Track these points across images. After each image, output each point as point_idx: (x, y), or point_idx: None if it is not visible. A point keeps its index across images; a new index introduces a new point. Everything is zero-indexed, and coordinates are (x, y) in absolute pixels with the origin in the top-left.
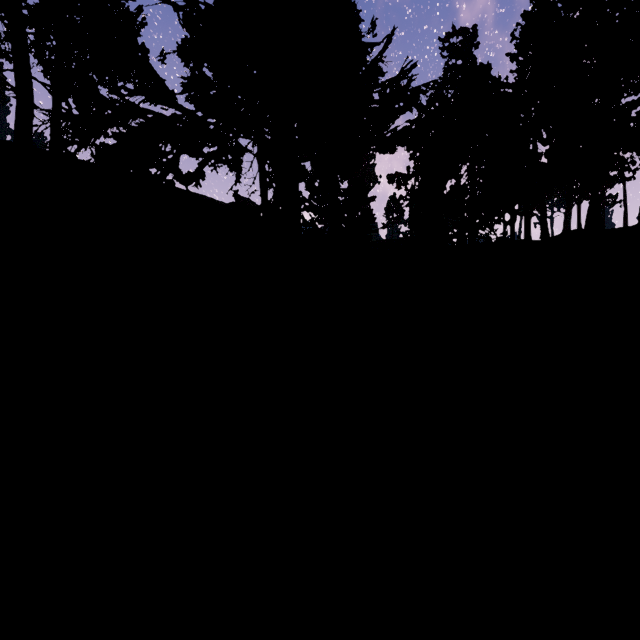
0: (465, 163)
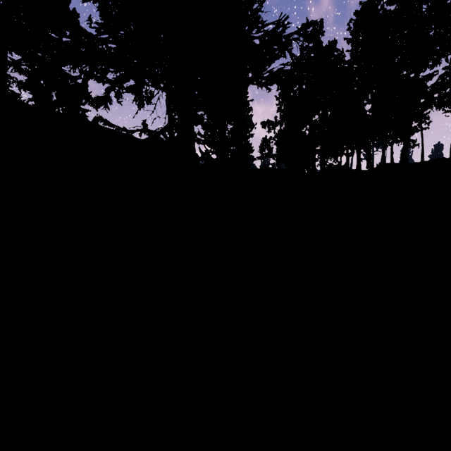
0: (318, 111)
